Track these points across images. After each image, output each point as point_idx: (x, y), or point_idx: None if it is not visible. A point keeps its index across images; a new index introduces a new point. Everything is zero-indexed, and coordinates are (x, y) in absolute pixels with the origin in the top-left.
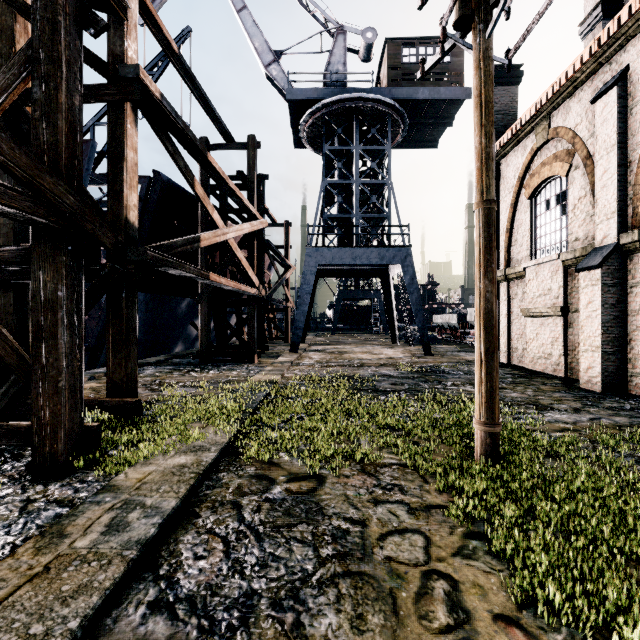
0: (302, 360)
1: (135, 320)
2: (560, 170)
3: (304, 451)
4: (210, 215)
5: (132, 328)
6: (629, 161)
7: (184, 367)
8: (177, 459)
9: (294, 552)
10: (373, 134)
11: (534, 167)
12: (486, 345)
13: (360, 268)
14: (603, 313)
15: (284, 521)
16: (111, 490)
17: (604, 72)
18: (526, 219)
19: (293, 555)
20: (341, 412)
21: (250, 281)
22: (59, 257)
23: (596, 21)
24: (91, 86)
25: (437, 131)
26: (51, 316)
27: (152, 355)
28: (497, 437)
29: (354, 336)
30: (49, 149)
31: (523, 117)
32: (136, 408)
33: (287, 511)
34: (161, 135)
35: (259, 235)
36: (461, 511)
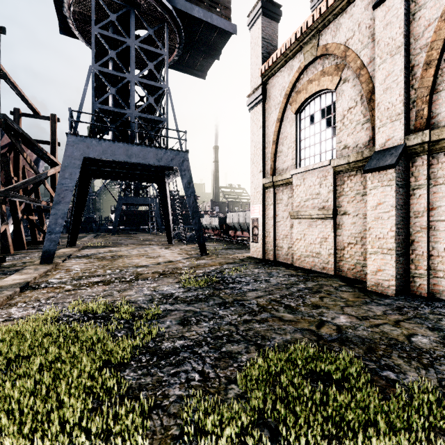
0: (51, 276)
1: None
2: (329, 83)
3: None
4: None
5: None
6: (411, 66)
7: None
8: None
9: None
10: (150, 35)
11: (300, 85)
12: None
13: (137, 172)
14: (396, 214)
15: None
16: None
17: None
18: (292, 132)
19: None
20: None
21: None
22: None
23: None
24: None
25: (206, 62)
26: None
27: None
28: None
29: (133, 236)
30: None
31: (293, 35)
32: None
33: None
34: None
35: None
36: None
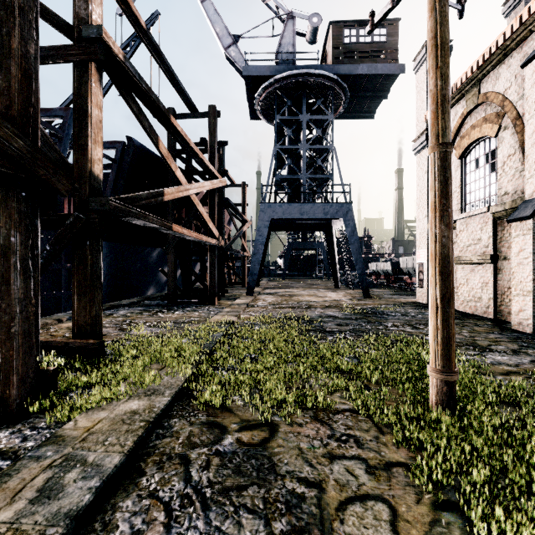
0: (257, 302)
1: (100, 266)
2: (490, 131)
3: (257, 395)
4: (173, 172)
5: (97, 274)
6: None
7: (153, 308)
8: (130, 404)
9: (243, 527)
10: (318, 105)
11: (464, 130)
12: (442, 291)
13: (307, 222)
14: (534, 260)
15: (234, 482)
16: (55, 442)
17: (534, 39)
18: (456, 177)
19: (242, 531)
20: (292, 353)
21: (211, 233)
22: (11, 203)
23: (518, 0)
24: (58, 47)
25: (374, 103)
26: (3, 262)
27: (127, 297)
28: (454, 385)
29: (301, 281)
30: (1, 95)
31: (454, 85)
32: (99, 349)
33: (237, 468)
34: (126, 96)
35: (219, 193)
36: (426, 474)
